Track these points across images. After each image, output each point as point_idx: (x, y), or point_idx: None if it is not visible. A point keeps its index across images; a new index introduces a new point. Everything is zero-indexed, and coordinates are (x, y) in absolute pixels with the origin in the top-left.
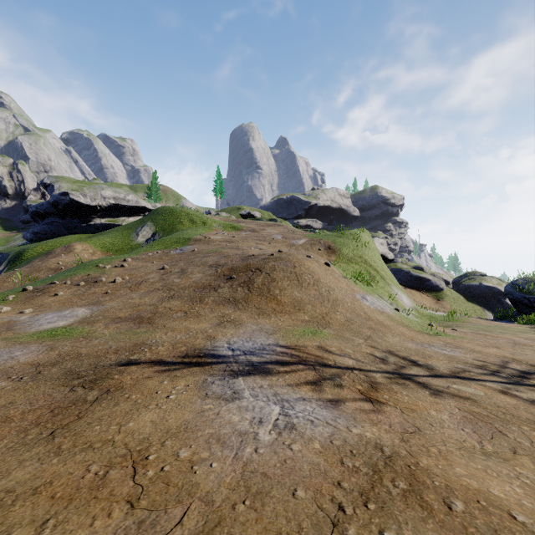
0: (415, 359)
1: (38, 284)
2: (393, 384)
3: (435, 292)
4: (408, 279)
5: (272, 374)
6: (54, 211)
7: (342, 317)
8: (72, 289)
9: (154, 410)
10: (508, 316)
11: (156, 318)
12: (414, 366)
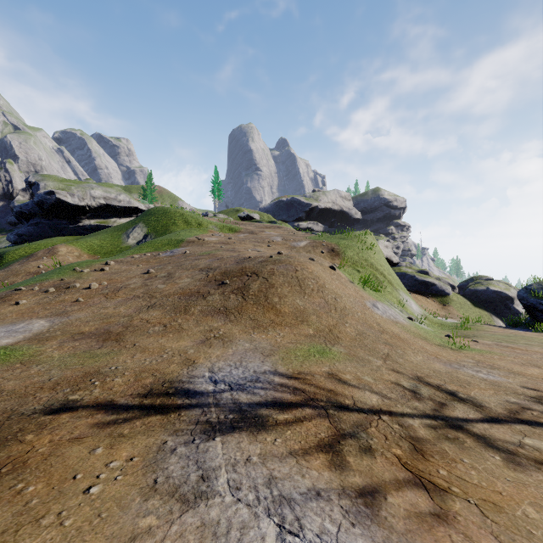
0: (453, 390)
1: (2, 291)
2: (443, 442)
3: (440, 297)
4: (413, 284)
5: (267, 427)
6: (40, 211)
7: (352, 329)
8: (38, 297)
9: (46, 531)
10: (521, 323)
11: (128, 333)
12: (456, 402)
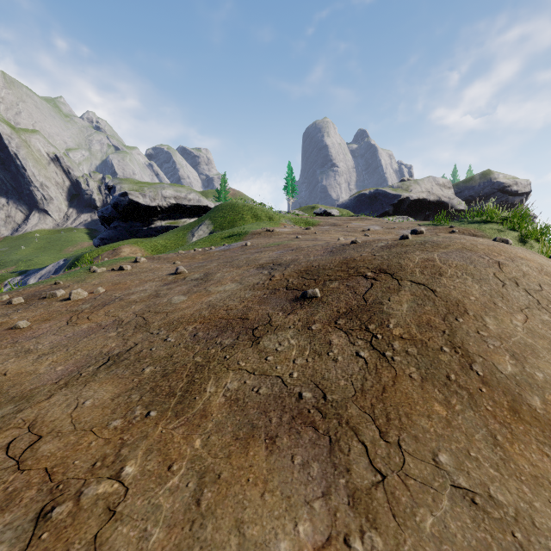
0: None
1: None
2: None
3: None
4: None
5: None
6: (117, 214)
7: None
8: None
9: None
10: None
11: None
12: None
